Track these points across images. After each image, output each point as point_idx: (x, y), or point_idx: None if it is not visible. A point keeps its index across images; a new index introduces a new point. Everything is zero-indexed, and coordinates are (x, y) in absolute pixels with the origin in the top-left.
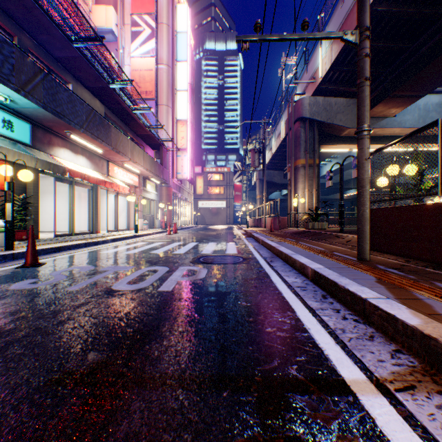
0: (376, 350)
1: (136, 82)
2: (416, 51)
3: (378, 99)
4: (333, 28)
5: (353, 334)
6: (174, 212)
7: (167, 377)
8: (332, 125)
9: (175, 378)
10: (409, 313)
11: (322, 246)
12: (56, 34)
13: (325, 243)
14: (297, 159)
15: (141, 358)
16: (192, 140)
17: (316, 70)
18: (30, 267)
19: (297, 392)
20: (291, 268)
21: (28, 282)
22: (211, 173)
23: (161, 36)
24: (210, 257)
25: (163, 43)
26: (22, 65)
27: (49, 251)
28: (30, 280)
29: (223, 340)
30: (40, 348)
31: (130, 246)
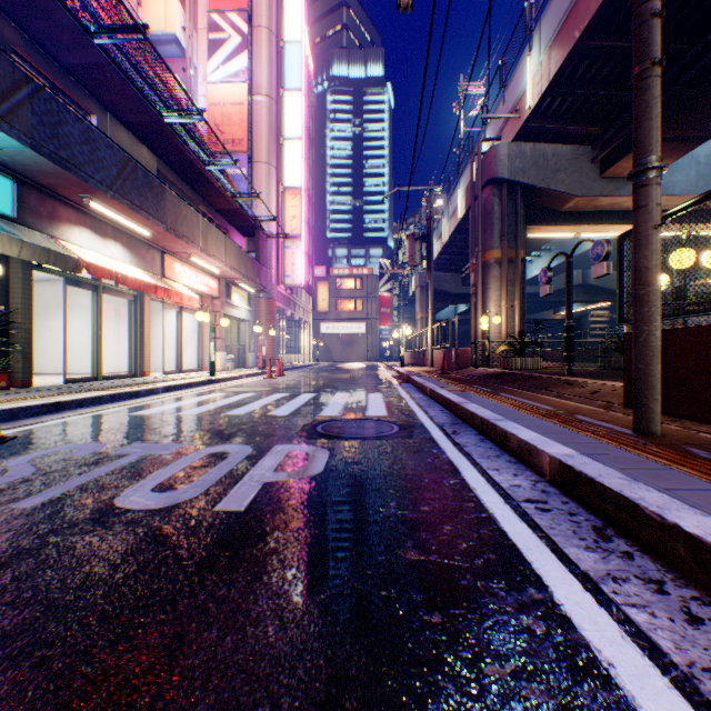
0: None
1: (216, 124)
2: (700, 56)
3: (628, 144)
4: (552, 20)
5: None
6: (280, 341)
7: None
8: (548, 191)
9: None
10: None
11: (547, 401)
12: (62, 20)
13: (549, 395)
14: (487, 251)
15: None
16: (310, 223)
17: (521, 97)
18: None
19: None
20: (499, 449)
21: None
22: (342, 276)
23: (258, 49)
24: (336, 424)
25: (261, 60)
26: None
27: (37, 411)
28: None
29: None
30: None
31: (194, 399)
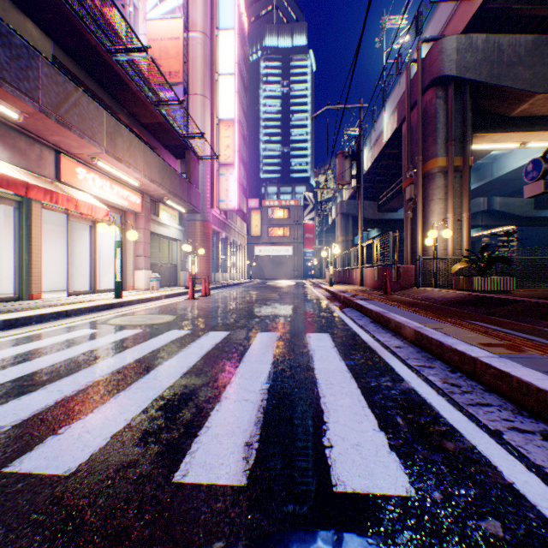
0: None
1: (154, 58)
2: None
3: None
4: None
5: None
6: (215, 260)
7: None
8: (502, 89)
9: None
10: None
11: None
12: None
13: None
14: (429, 159)
15: None
16: (244, 159)
17: None
18: None
19: None
20: None
21: None
22: (272, 207)
23: None
24: None
25: None
26: None
27: None
28: None
29: None
30: None
31: (2, 353)
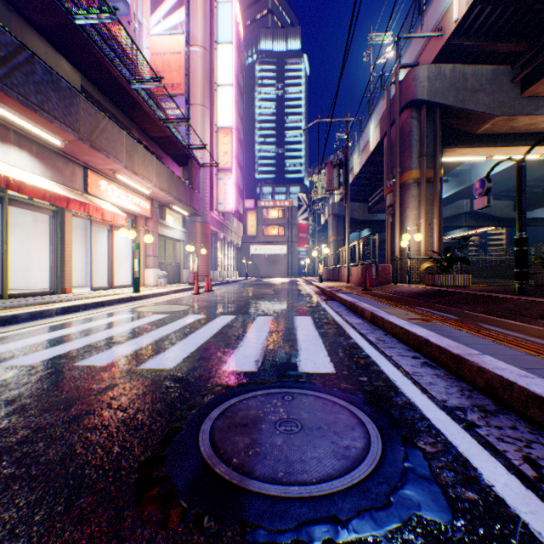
0: None
1: (158, 71)
2: None
3: None
4: None
5: None
6: (214, 259)
7: None
8: (467, 111)
9: None
10: None
11: None
12: None
13: None
14: (405, 171)
15: None
16: (241, 162)
17: (444, 15)
18: None
19: None
20: None
21: None
22: (267, 208)
23: (194, 6)
24: (245, 409)
25: (197, 16)
26: None
27: None
28: None
29: None
30: None
31: (79, 327)
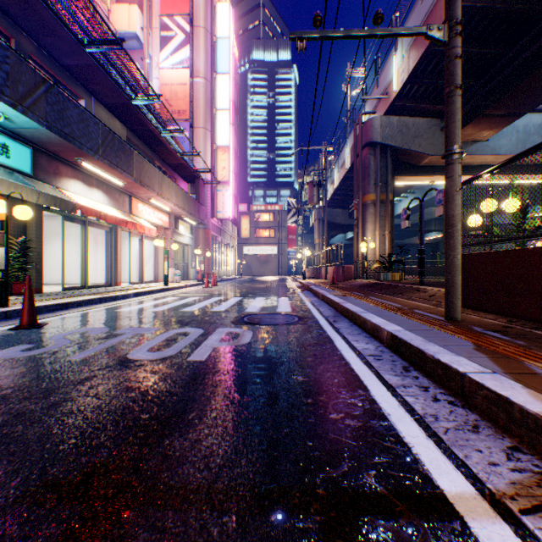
0: (484, 447)
1: (166, 99)
2: (514, 58)
3: (466, 118)
4: None
5: (449, 423)
6: (213, 260)
7: (191, 489)
8: (409, 151)
9: (202, 490)
10: (528, 394)
11: (399, 302)
12: (64, 36)
13: (402, 298)
14: (365, 194)
15: (157, 459)
16: (235, 171)
17: (389, 83)
18: (27, 329)
19: (378, 515)
20: (361, 330)
21: (20, 349)
22: (259, 211)
23: (197, 43)
24: (256, 316)
25: (199, 51)
26: (19, 73)
27: (53, 308)
28: (23, 345)
29: (271, 431)
30: (18, 443)
31: (156, 301)
